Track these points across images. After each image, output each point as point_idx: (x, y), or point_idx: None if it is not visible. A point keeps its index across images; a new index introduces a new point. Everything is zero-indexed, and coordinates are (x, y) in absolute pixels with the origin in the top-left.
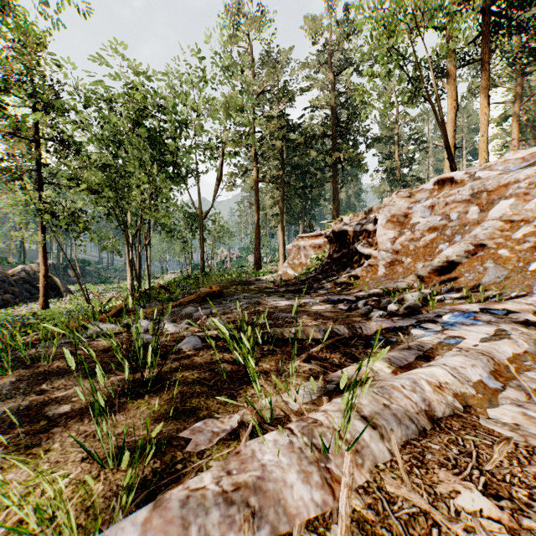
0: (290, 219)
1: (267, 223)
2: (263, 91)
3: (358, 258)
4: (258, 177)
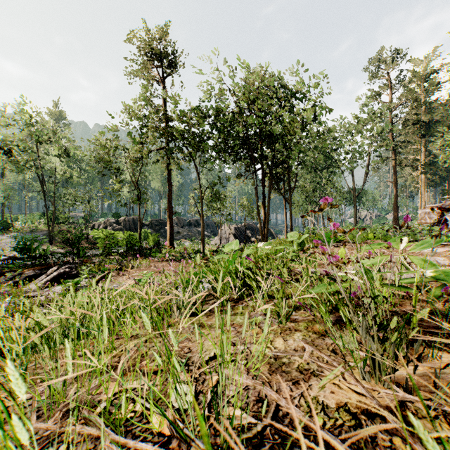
0: (431, 183)
1: (407, 187)
2: (400, 105)
3: (447, 220)
4: (396, 164)
